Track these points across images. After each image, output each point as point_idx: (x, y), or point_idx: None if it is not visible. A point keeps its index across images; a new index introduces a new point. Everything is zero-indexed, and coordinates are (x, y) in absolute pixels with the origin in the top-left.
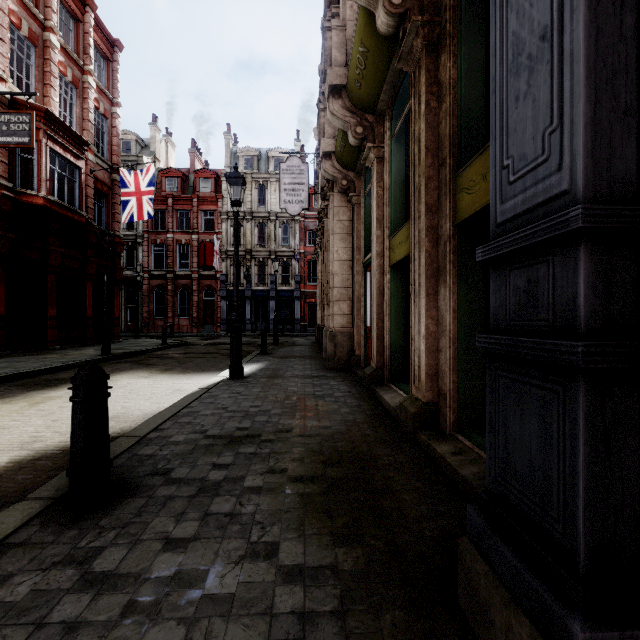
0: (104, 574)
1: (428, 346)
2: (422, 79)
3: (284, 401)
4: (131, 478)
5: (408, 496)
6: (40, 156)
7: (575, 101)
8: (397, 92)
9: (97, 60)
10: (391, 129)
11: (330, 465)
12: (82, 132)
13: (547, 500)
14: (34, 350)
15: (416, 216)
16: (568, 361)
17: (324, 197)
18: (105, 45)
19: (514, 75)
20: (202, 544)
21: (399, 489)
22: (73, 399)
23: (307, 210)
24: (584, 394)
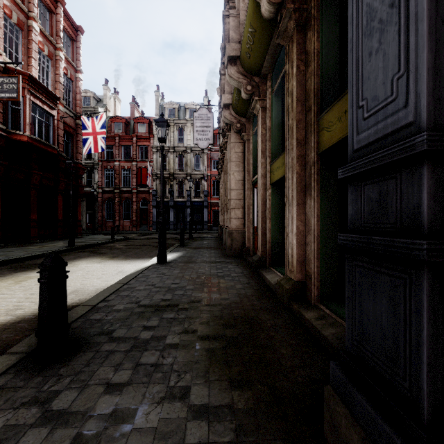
0: (59, 412)
1: (298, 241)
2: (294, 50)
3: (196, 280)
4: (84, 337)
5: (285, 350)
6: (25, 107)
7: (419, 52)
8: (276, 61)
9: (65, 40)
10: (271, 87)
11: (228, 327)
12: (55, 90)
13: (395, 363)
14: (21, 243)
15: (290, 148)
16: (414, 256)
17: (224, 136)
18: (71, 30)
19: (368, 36)
20: (133, 388)
21: (278, 345)
22: (40, 280)
23: (212, 145)
24: (427, 282)
